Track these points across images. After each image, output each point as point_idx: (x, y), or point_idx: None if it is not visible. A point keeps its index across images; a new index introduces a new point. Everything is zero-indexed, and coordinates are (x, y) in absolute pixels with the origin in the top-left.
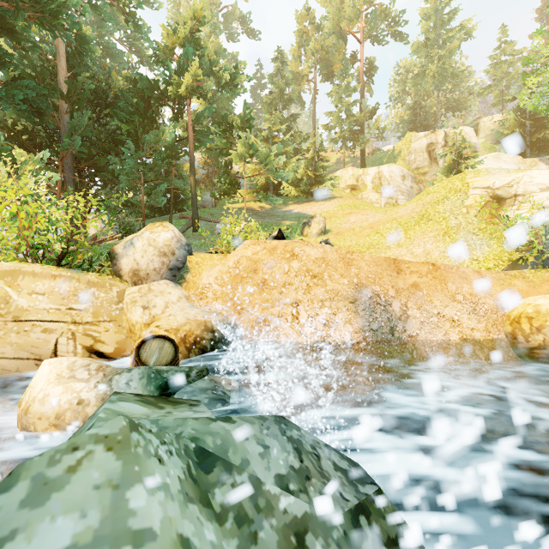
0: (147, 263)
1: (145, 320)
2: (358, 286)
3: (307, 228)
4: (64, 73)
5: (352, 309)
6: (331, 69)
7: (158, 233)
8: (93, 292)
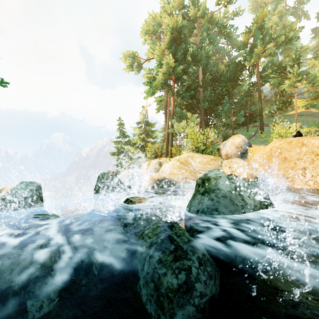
0: (231, 151)
1: (229, 172)
2: None
3: None
4: (201, 76)
5: None
6: None
7: (235, 139)
8: (212, 162)
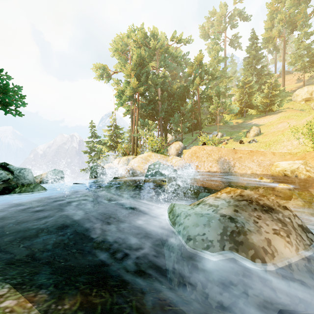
0: (173, 152)
1: (171, 164)
2: (220, 157)
3: (248, 134)
4: (160, 92)
5: (217, 163)
6: (295, 25)
7: (176, 145)
8: (163, 158)
